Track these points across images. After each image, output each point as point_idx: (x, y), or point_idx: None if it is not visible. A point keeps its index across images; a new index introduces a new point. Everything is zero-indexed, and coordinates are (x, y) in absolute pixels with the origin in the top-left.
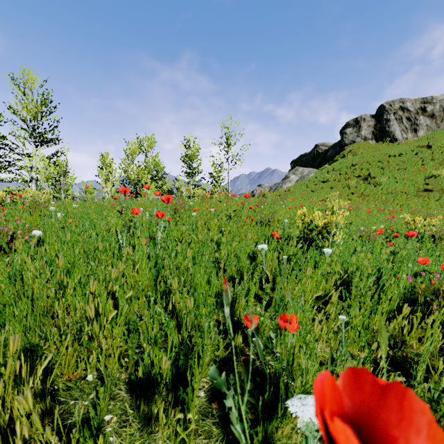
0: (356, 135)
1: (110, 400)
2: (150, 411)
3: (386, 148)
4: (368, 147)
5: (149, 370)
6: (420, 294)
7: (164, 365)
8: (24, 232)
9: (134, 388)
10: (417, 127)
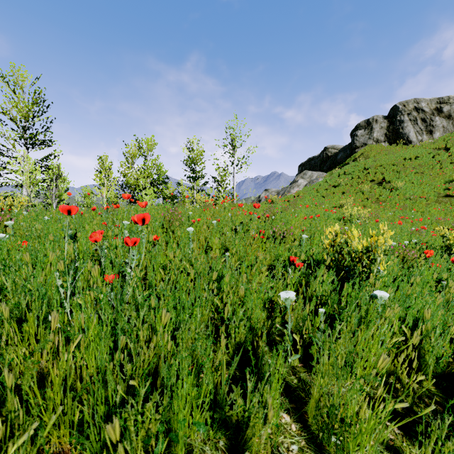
0: (368, 137)
1: None
2: None
3: (400, 150)
4: (381, 150)
5: None
6: None
7: None
8: None
9: None
10: (433, 129)
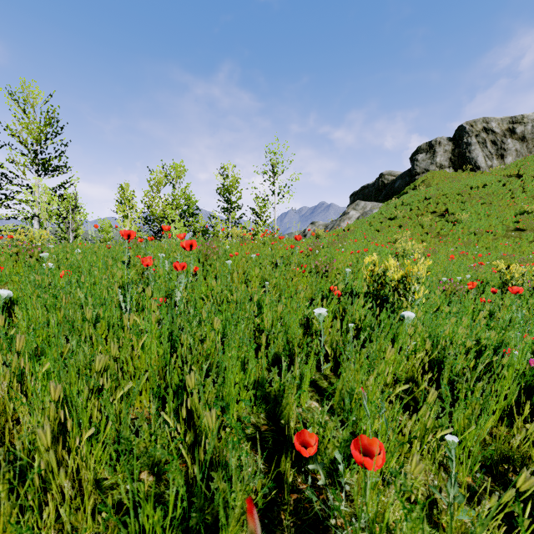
0: (430, 162)
1: None
2: None
3: (467, 177)
4: (445, 177)
5: (144, 526)
6: None
7: None
8: None
9: None
10: (504, 153)
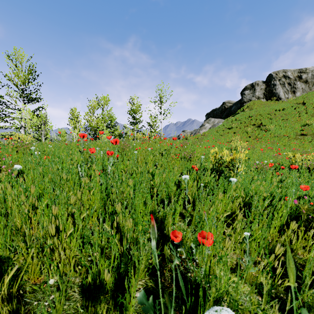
0: (252, 95)
1: (65, 301)
2: (96, 312)
3: (273, 104)
4: (261, 104)
5: (98, 274)
6: (303, 213)
7: (106, 277)
8: (8, 167)
9: (85, 292)
10: (295, 90)
